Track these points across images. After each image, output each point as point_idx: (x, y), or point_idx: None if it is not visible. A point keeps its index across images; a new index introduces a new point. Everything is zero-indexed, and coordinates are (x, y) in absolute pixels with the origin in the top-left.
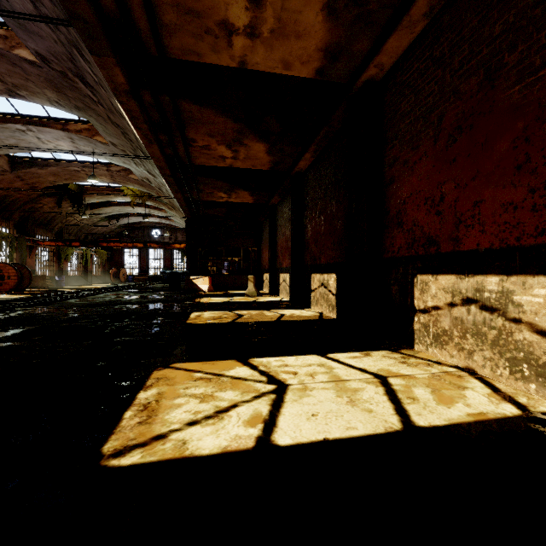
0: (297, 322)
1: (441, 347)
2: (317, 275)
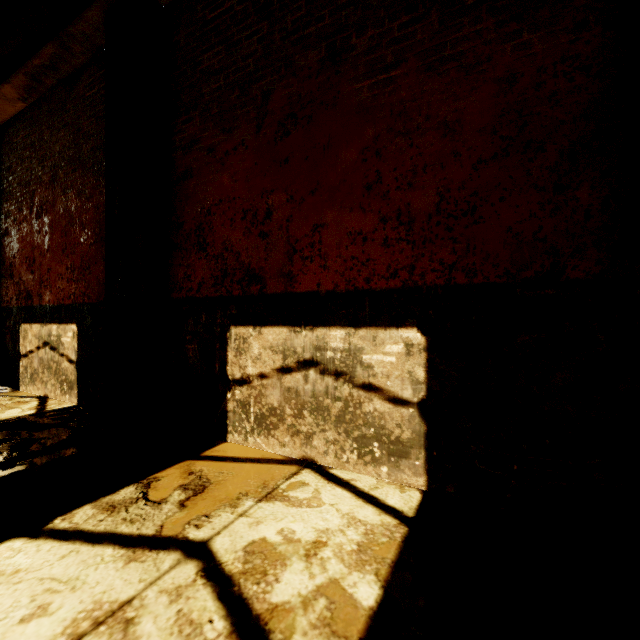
0: None
1: (34, 384)
2: None
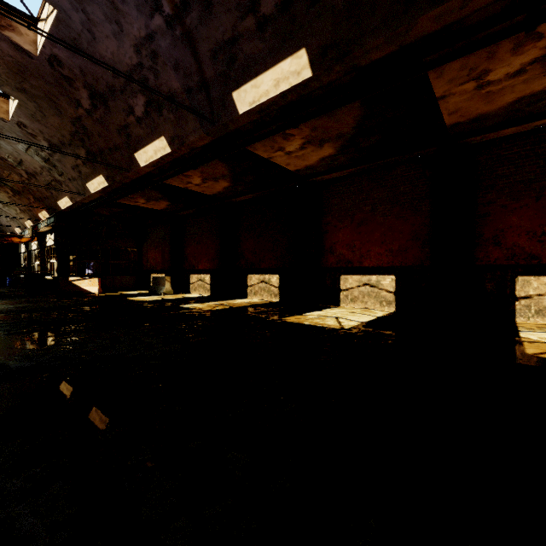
0: (267, 304)
1: (354, 303)
2: (256, 275)
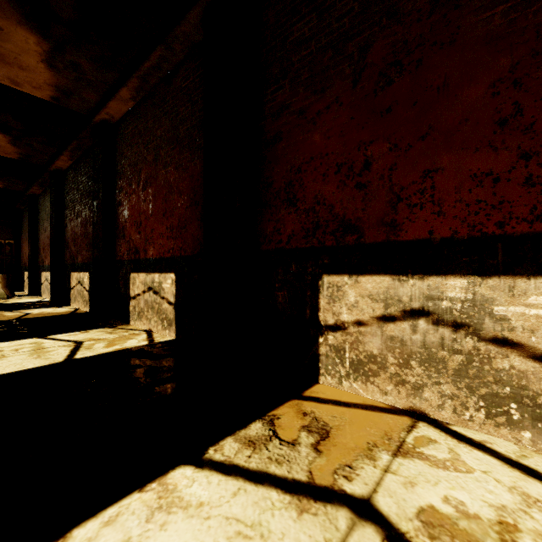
0: (41, 318)
1: (141, 320)
2: (75, 273)
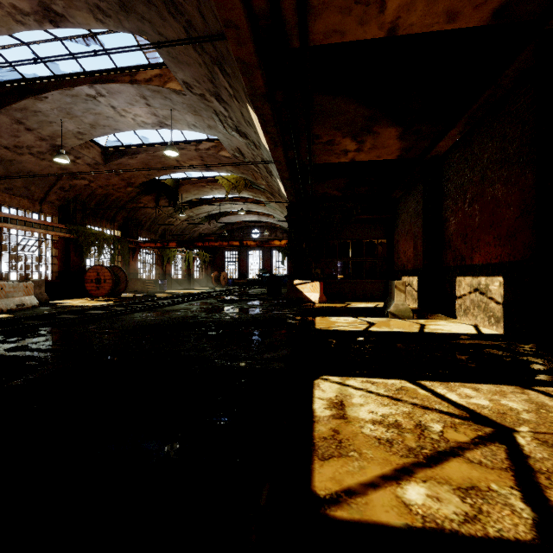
0: None
1: None
2: None
